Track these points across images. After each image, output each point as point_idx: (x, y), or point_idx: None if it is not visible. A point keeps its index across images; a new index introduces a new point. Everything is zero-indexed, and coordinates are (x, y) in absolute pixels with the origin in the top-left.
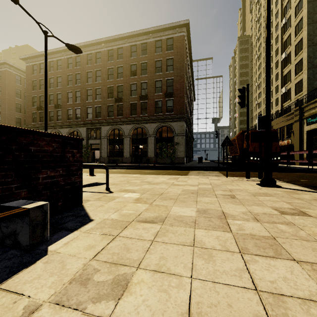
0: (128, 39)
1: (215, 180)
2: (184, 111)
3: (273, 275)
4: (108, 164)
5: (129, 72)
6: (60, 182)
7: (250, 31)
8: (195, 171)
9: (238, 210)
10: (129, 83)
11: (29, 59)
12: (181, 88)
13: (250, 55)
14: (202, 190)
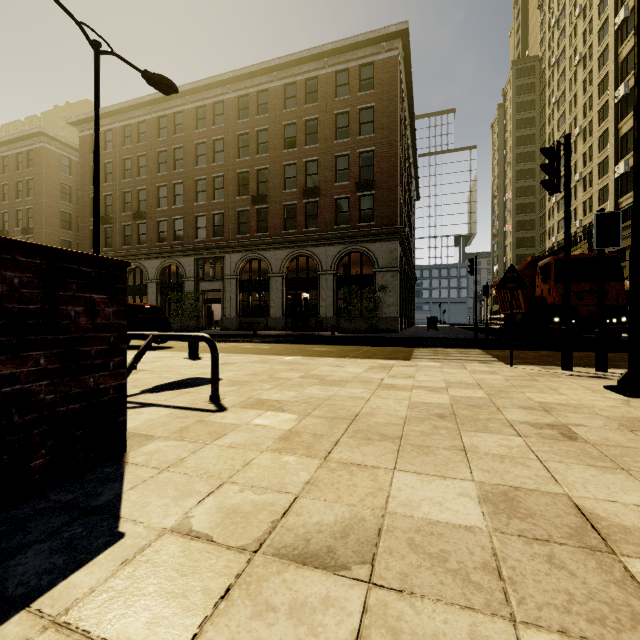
0: (278, 72)
1: (486, 374)
2: (397, 218)
3: None
4: (238, 331)
5: (281, 139)
6: (38, 393)
7: (539, 48)
8: (426, 349)
9: (629, 501)
10: (281, 163)
11: (85, 123)
12: (390, 171)
13: (539, 98)
14: (466, 408)
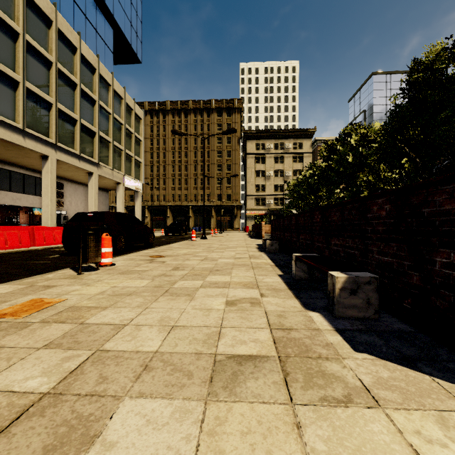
0: None
1: None
2: None
3: (124, 314)
4: None
5: None
6: None
7: None
8: None
9: None
10: None
11: None
12: None
13: None
14: None
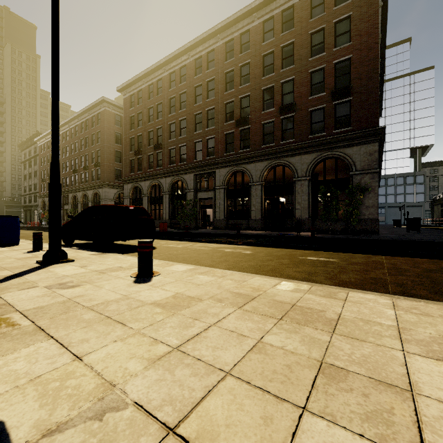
0: (258, 12)
1: None
2: (378, 120)
3: None
4: (225, 230)
5: (260, 69)
6: None
7: None
8: None
9: None
10: (260, 89)
11: (126, 88)
12: (369, 74)
13: None
14: None
